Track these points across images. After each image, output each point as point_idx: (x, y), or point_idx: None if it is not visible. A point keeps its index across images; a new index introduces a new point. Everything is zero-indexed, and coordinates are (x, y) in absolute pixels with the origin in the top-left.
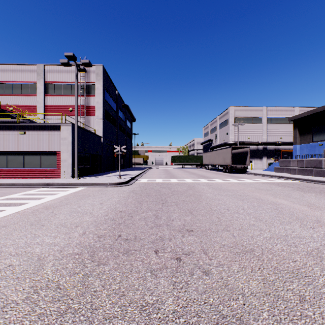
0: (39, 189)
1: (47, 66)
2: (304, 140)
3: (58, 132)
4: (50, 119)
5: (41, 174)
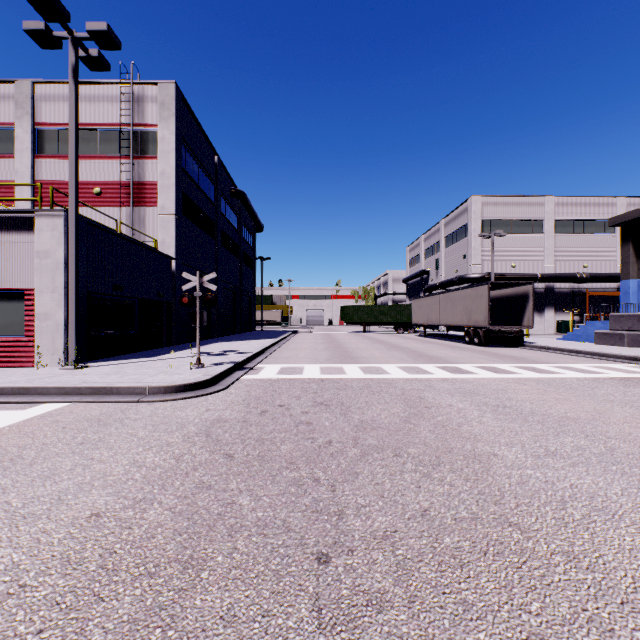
0: None
1: (41, 85)
2: None
3: (29, 237)
4: None
5: None
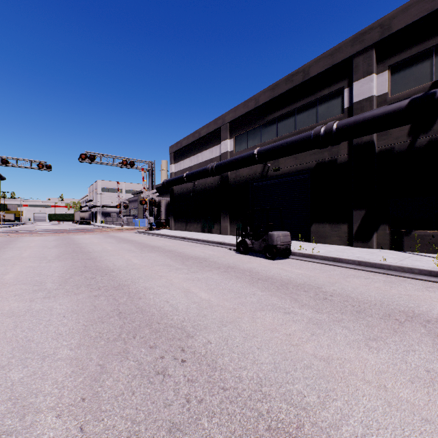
0: None
1: None
2: None
3: None
4: None
5: None
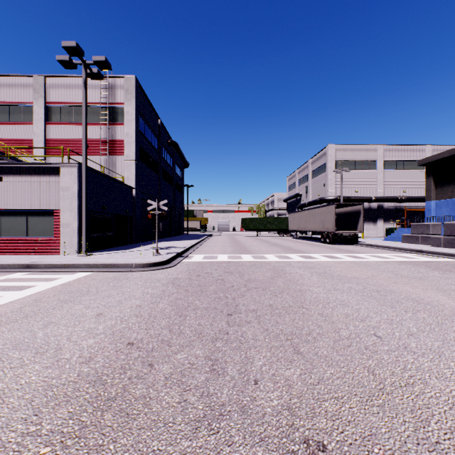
0: (8, 276)
1: (50, 78)
2: (443, 194)
3: (56, 178)
4: (54, 161)
5: (29, 248)
